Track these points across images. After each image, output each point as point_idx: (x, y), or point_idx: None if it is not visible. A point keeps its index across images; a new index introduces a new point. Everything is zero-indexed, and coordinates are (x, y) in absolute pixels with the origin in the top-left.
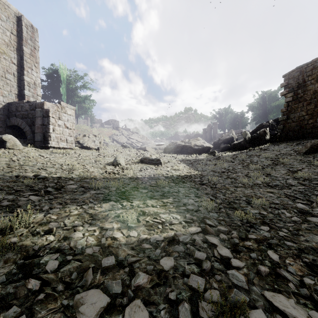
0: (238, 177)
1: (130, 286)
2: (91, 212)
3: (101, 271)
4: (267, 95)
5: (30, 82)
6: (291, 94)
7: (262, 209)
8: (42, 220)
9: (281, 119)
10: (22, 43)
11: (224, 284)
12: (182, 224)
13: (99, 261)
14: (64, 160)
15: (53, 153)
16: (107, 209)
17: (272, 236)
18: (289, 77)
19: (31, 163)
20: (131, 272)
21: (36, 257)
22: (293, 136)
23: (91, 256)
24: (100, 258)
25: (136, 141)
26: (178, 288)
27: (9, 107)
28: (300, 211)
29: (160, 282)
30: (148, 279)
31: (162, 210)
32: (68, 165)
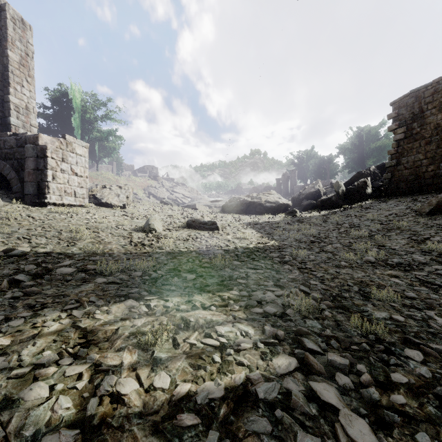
0: (336, 250)
1: None
2: (85, 326)
3: None
4: (365, 132)
5: (19, 105)
6: (403, 129)
7: (392, 309)
8: None
9: (389, 165)
10: (6, 46)
11: None
12: (258, 348)
13: None
14: (66, 224)
15: (52, 213)
16: (118, 317)
17: (436, 376)
18: (400, 105)
19: (7, 228)
20: None
21: None
22: (406, 189)
23: None
24: None
25: (182, 196)
26: None
27: None
28: None
29: None
30: None
31: (220, 317)
32: (71, 232)
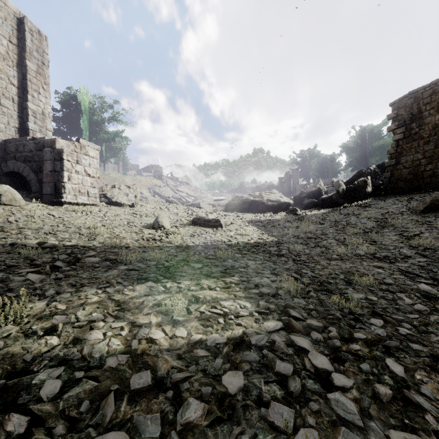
0: (330, 245)
1: (174, 423)
2: (118, 299)
3: (128, 397)
4: (367, 131)
5: (36, 111)
6: (402, 129)
7: (369, 292)
8: (43, 312)
9: (389, 165)
10: (24, 56)
11: (325, 418)
12: (253, 316)
13: (126, 379)
14: (83, 221)
15: (69, 211)
16: (142, 293)
17: (389, 334)
18: (400, 105)
19: (34, 225)
20: (177, 398)
21: (26, 374)
22: (405, 188)
23: (115, 370)
24: (128, 375)
25: (186, 195)
26: (251, 426)
27: (6, 146)
28: (426, 295)
29: (223, 415)
30: (204, 411)
31: (223, 295)
32: (89, 228)
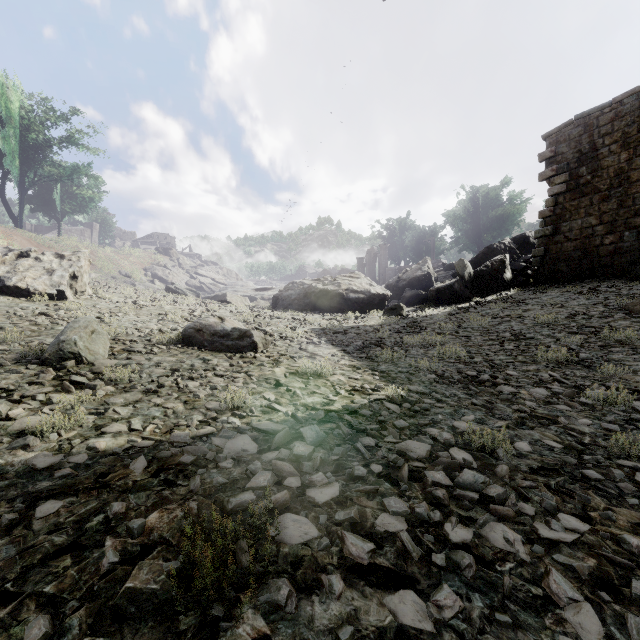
0: (556, 411)
1: None
2: None
3: None
4: (482, 194)
5: None
6: (565, 176)
7: None
8: None
9: (541, 235)
10: None
11: None
12: None
13: None
14: None
15: None
16: None
17: None
18: (559, 138)
19: None
20: None
21: None
22: (569, 273)
23: None
24: None
25: (211, 281)
26: None
27: None
28: None
29: None
30: None
31: None
32: None
